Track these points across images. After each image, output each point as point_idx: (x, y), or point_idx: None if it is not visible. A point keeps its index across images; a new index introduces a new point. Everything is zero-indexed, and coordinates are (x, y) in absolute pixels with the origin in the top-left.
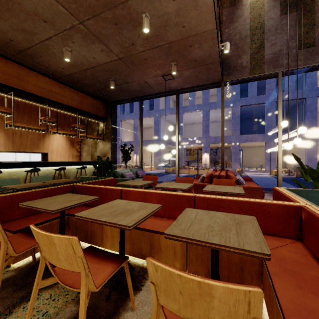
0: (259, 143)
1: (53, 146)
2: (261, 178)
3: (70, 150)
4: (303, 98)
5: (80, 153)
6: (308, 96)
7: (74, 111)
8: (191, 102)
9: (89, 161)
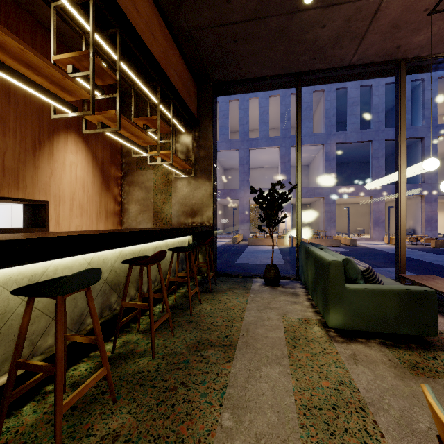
0: (358, 198)
1: (60, 184)
2: None
3: (101, 197)
4: (420, 137)
5: (121, 207)
6: (427, 135)
7: (148, 76)
8: (263, 133)
9: (189, 227)
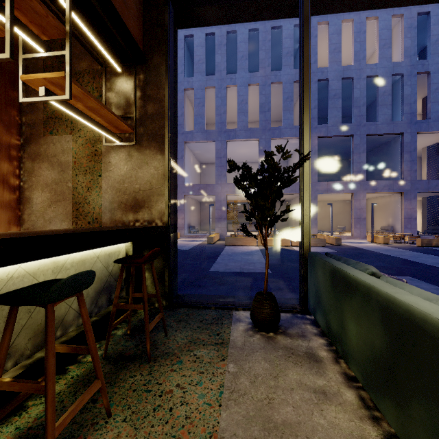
0: (339, 195)
1: None
2: (393, 251)
3: None
4: (400, 133)
5: (18, 195)
6: (407, 131)
7: None
8: (241, 124)
9: (99, 231)
